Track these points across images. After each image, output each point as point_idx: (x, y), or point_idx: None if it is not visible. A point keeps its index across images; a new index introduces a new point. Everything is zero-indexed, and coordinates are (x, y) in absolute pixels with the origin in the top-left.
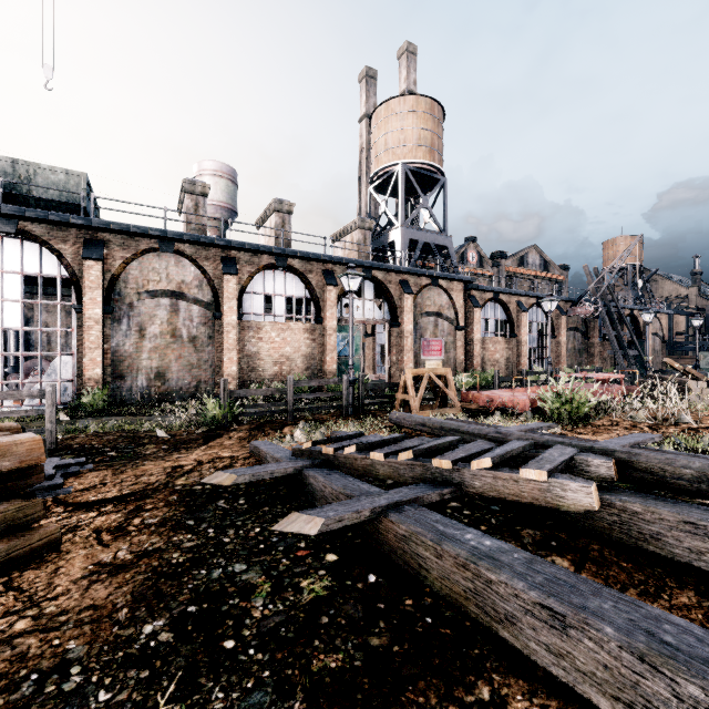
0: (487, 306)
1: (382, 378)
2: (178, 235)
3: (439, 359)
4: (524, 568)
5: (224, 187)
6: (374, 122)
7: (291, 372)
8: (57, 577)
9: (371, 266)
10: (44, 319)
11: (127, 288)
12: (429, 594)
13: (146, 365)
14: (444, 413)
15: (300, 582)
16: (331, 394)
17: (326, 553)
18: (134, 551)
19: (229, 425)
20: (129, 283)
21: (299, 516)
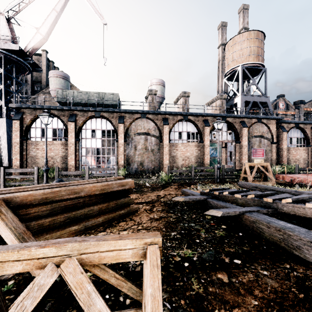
0: (291, 131)
1: (230, 167)
2: (148, 111)
3: (261, 158)
4: (304, 232)
5: (160, 89)
6: (226, 48)
7: (189, 163)
8: (141, 219)
9: (226, 116)
10: (102, 144)
11: (131, 132)
12: (264, 241)
13: (137, 160)
14: (266, 184)
15: (214, 231)
16: (209, 173)
17: (221, 225)
18: (158, 216)
19: (170, 183)
20: (131, 130)
21: (213, 210)
